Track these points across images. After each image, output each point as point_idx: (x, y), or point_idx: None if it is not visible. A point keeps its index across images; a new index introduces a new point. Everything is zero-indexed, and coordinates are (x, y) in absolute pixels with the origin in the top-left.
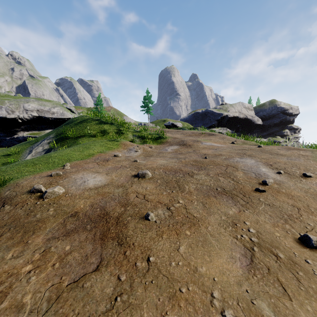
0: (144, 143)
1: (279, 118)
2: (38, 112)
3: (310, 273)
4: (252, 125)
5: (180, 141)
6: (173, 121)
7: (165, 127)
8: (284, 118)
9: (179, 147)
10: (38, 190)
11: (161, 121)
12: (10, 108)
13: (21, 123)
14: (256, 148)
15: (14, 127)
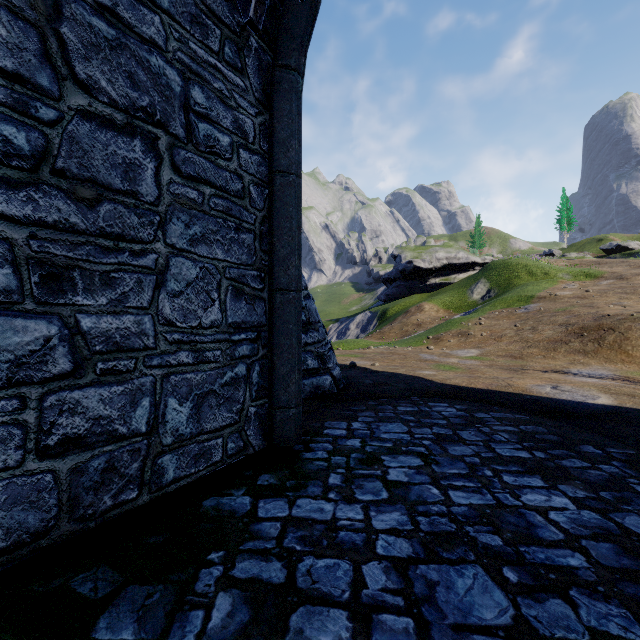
0: (576, 280)
1: None
2: (447, 260)
3: (632, 299)
4: None
5: (617, 276)
6: (620, 237)
7: (601, 252)
8: None
9: (615, 281)
10: (552, 294)
11: (592, 241)
12: (430, 260)
13: (433, 271)
14: None
15: (428, 275)
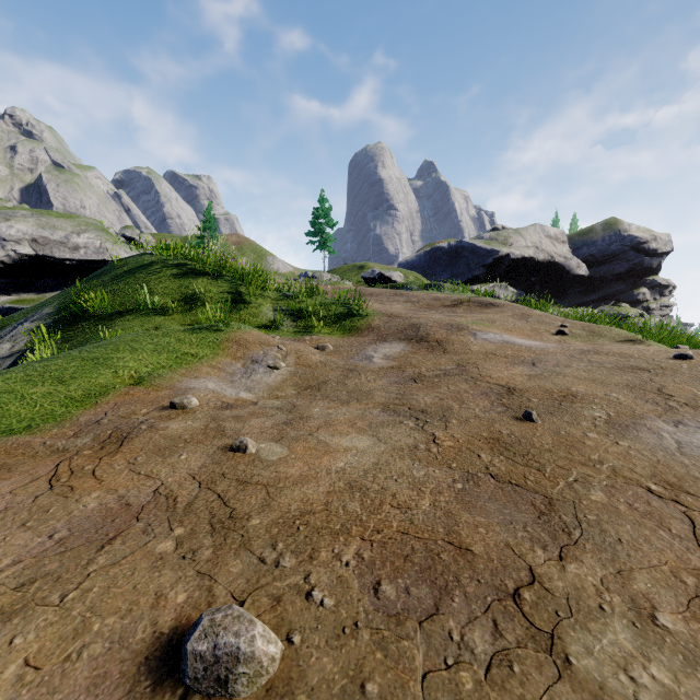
0: (306, 333)
1: (626, 262)
2: (34, 245)
3: None
4: (565, 277)
5: (407, 328)
6: (381, 267)
7: (363, 282)
8: (637, 261)
9: (408, 350)
10: None
11: (353, 268)
12: None
13: None
14: (678, 363)
15: None
